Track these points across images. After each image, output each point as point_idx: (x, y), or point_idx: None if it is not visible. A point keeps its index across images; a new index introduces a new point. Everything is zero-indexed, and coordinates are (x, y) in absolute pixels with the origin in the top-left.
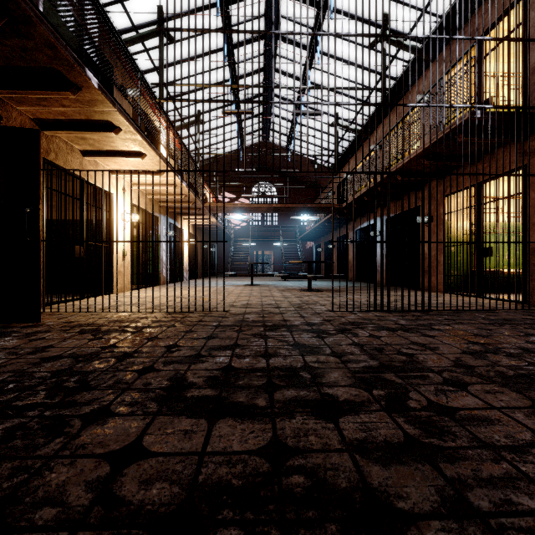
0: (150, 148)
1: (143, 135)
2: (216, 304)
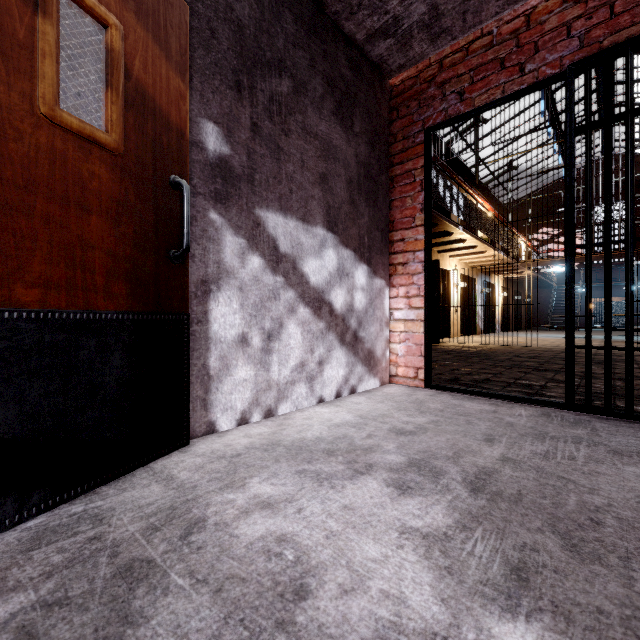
0: (481, 243)
1: (478, 238)
2: (531, 342)
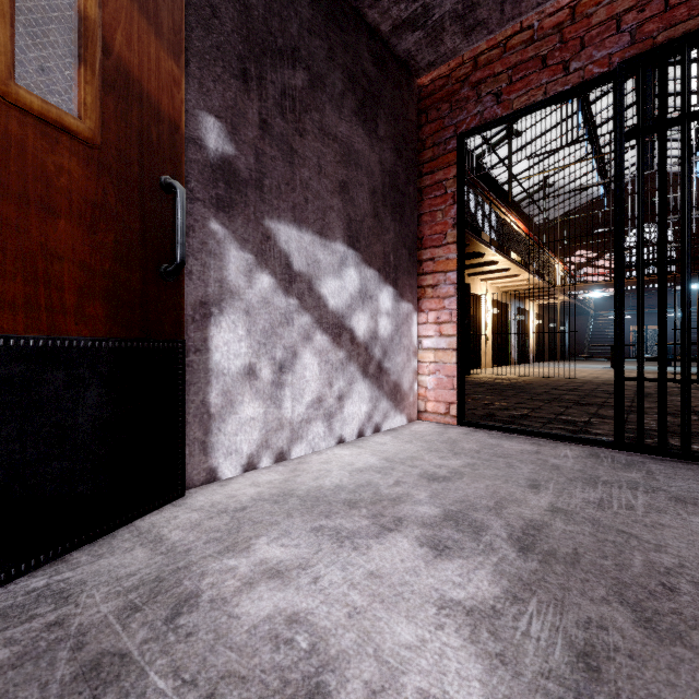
0: (514, 265)
1: (511, 260)
2: (569, 374)
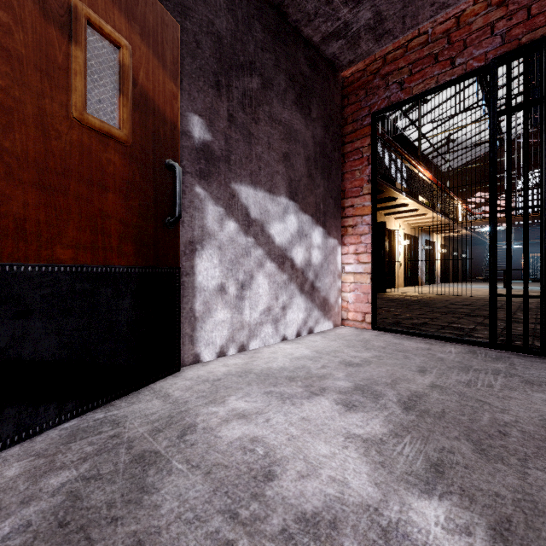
0: (422, 206)
1: (419, 202)
2: (466, 292)
